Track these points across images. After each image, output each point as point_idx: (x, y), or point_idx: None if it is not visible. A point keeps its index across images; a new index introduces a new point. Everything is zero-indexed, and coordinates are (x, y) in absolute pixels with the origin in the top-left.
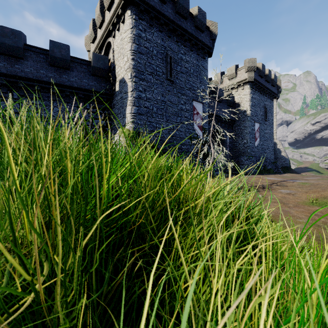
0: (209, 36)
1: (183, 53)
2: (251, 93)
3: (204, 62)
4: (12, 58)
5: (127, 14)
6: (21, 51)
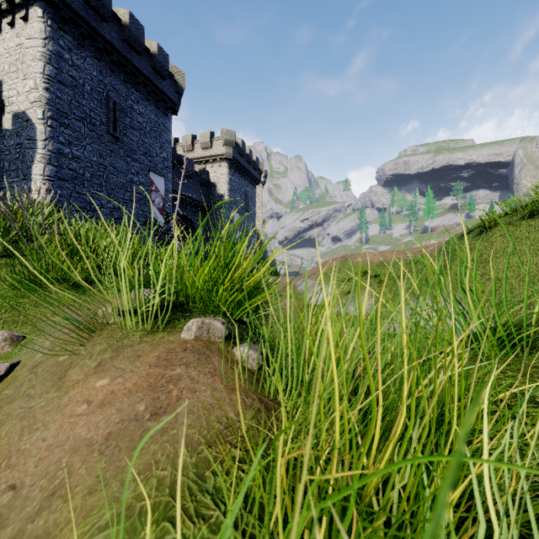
0: (174, 87)
1: (134, 100)
2: (229, 174)
3: (166, 121)
4: None
5: (36, 12)
6: None
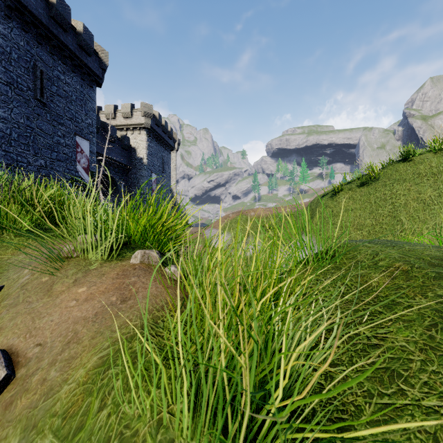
0: (98, 63)
1: (61, 71)
2: (148, 141)
3: (91, 91)
4: None
5: None
6: None
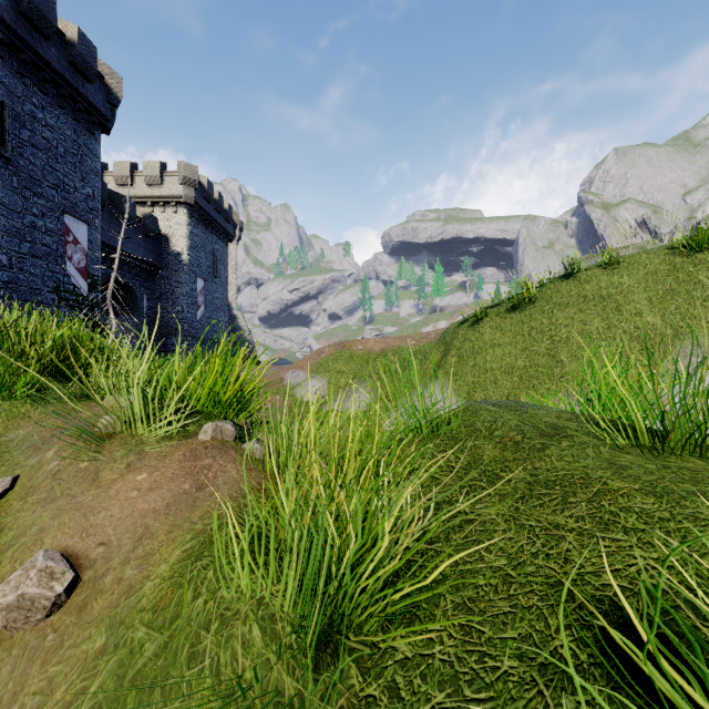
0: (104, 94)
1: (38, 105)
2: (190, 225)
3: (92, 141)
4: None
5: None
6: None
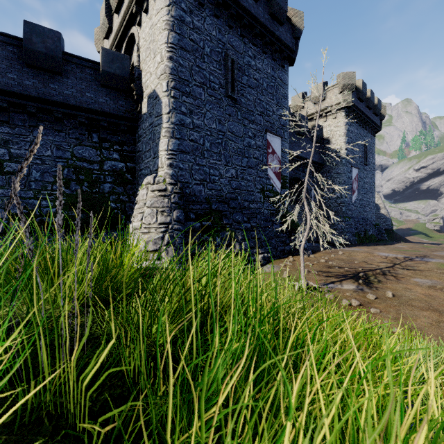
0: (290, 32)
1: (251, 56)
2: (347, 124)
3: (282, 73)
4: None
5: None
6: None
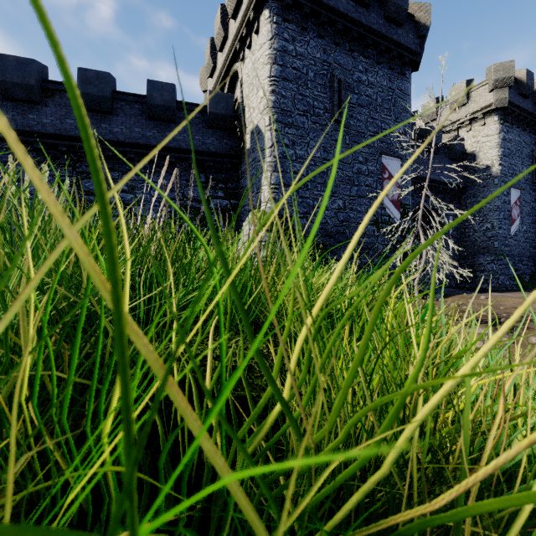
0: (413, 32)
1: (362, 70)
2: (501, 131)
3: (403, 82)
4: (98, 114)
5: (264, 16)
6: (108, 102)
